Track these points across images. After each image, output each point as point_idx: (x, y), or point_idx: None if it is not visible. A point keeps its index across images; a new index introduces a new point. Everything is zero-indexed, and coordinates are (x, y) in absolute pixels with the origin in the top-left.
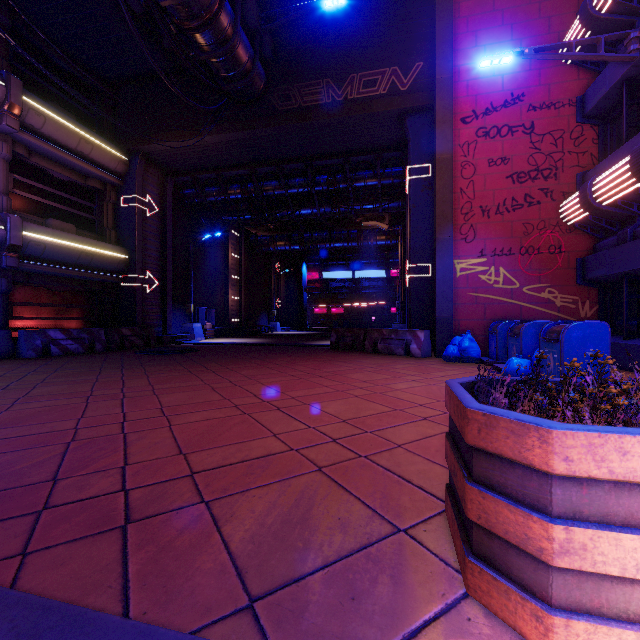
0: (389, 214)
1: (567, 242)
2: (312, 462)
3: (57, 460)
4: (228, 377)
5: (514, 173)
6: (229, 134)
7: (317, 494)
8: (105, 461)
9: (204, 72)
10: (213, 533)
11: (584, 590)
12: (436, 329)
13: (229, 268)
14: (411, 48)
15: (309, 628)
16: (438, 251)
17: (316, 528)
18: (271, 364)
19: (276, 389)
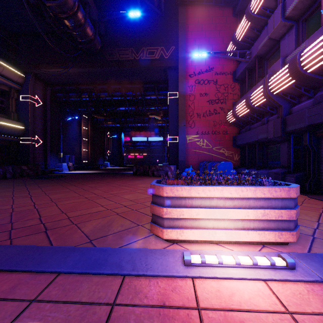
0: (163, 111)
1: (229, 130)
2: (115, 212)
3: (9, 217)
4: (82, 187)
5: (210, 100)
6: (82, 69)
7: (115, 220)
8: (31, 216)
9: (69, 38)
10: (78, 230)
11: (171, 222)
12: (179, 165)
13: (82, 134)
14: (169, 39)
15: (107, 243)
16: (179, 131)
17: (113, 227)
18: (103, 182)
19: (104, 191)
